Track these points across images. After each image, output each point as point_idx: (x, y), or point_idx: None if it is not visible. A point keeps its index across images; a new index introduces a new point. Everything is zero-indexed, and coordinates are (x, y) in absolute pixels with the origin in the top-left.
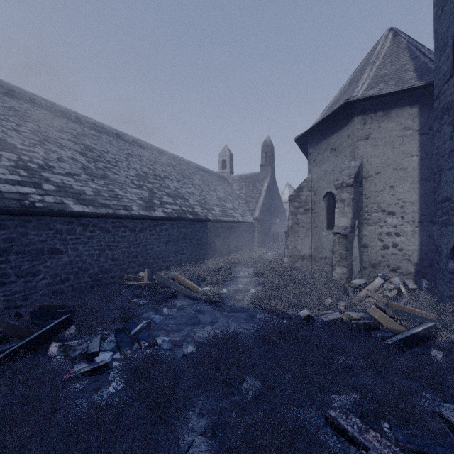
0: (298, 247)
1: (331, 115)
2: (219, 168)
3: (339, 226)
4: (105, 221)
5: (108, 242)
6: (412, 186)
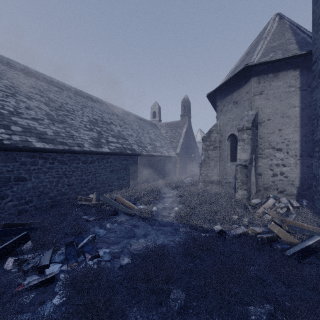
0: (209, 175)
1: (234, 76)
2: (151, 117)
3: (240, 159)
4: (62, 155)
5: (64, 172)
6: (295, 129)
